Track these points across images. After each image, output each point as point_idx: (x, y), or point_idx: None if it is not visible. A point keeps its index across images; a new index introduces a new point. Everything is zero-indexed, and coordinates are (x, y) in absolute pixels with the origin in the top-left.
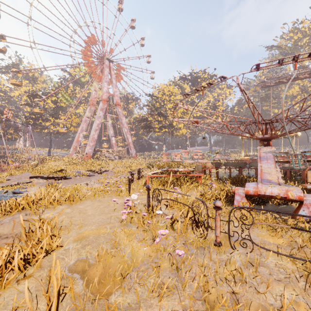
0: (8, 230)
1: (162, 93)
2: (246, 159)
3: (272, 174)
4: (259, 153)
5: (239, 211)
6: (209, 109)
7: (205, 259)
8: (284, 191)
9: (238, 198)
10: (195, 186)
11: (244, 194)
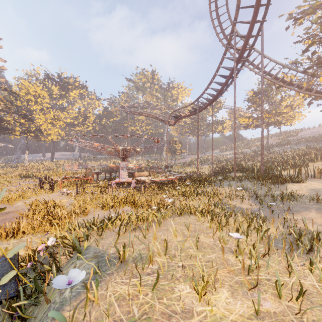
0: (12, 209)
1: (25, 91)
2: (113, 166)
3: (125, 174)
4: (120, 165)
5: (114, 188)
6: (80, 118)
7: (108, 195)
8: (127, 179)
9: (113, 184)
10: (88, 185)
11: (115, 182)
